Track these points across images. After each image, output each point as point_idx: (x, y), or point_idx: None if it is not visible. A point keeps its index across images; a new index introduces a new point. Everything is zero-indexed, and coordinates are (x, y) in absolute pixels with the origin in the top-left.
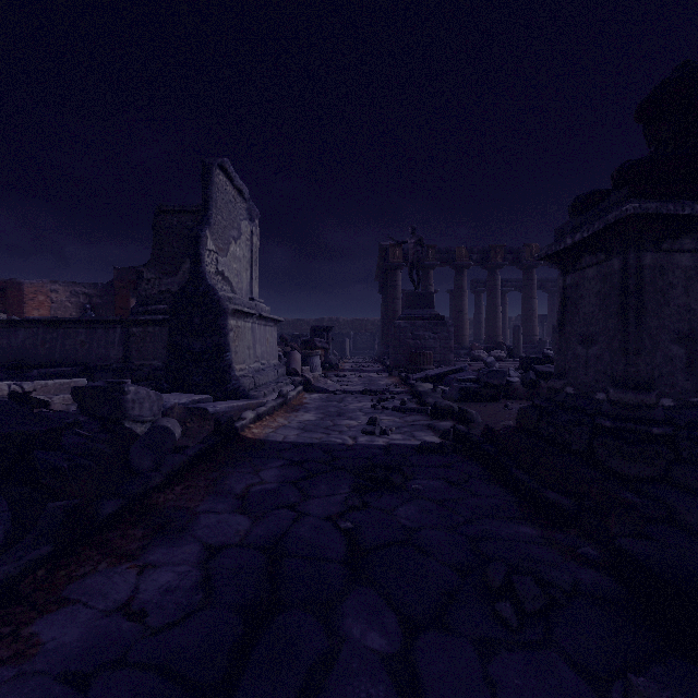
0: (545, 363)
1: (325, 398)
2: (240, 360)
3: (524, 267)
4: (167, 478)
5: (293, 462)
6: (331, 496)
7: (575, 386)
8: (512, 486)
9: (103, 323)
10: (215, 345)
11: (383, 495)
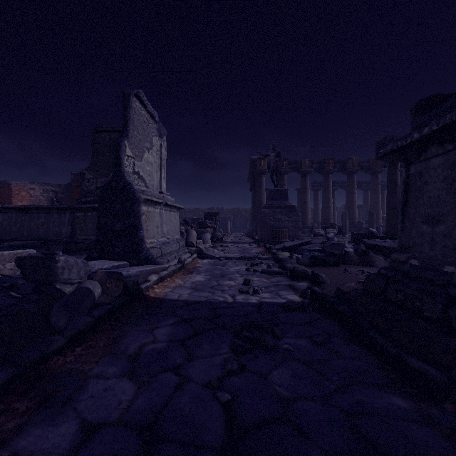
0: (371, 238)
1: (212, 263)
2: (150, 236)
3: (347, 173)
4: (69, 340)
5: (183, 320)
6: (212, 357)
7: (420, 259)
8: (370, 347)
9: (56, 209)
10: (131, 225)
11: (258, 356)
